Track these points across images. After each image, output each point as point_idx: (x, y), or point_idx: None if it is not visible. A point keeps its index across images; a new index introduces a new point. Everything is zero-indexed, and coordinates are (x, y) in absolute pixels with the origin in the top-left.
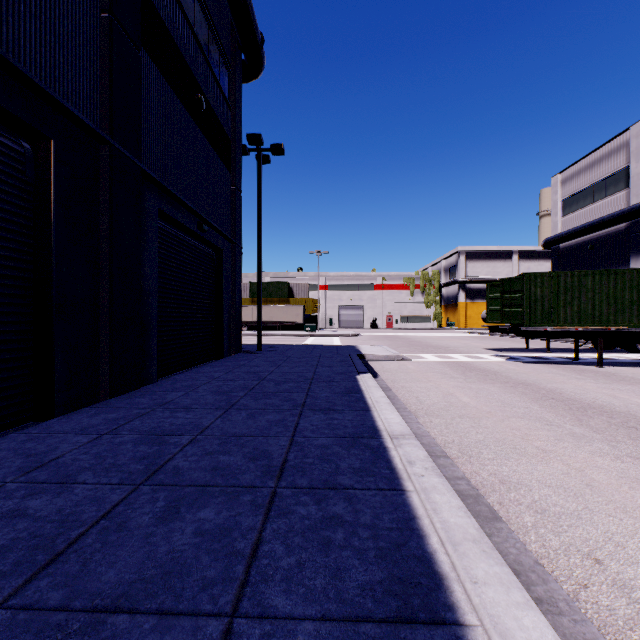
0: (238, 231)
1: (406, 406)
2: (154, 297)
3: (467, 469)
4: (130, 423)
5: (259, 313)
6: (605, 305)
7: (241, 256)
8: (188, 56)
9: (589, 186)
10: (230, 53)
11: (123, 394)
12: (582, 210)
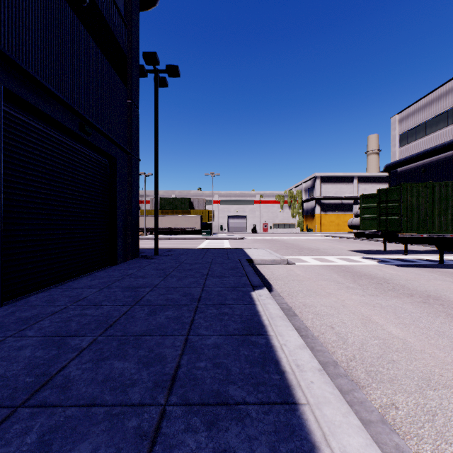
0: (134, 143)
1: (329, 351)
2: None
3: None
4: None
5: (156, 221)
6: None
7: (138, 167)
8: None
9: (422, 123)
10: None
11: None
12: (416, 142)
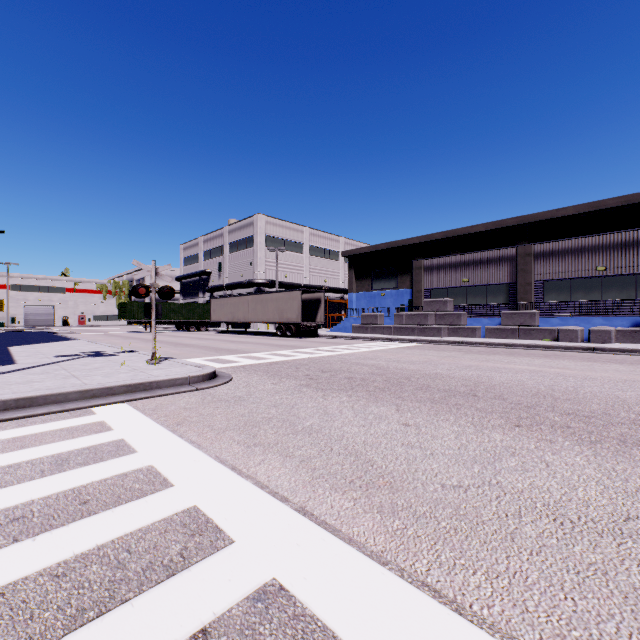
0: None
1: None
2: None
3: None
4: None
5: None
6: None
7: None
8: None
9: (191, 256)
10: None
11: None
12: (189, 266)
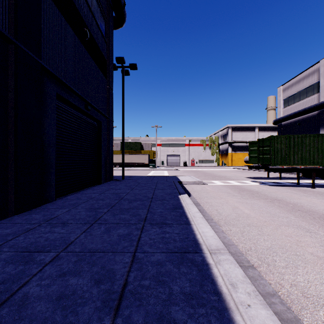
0: (110, 112)
1: (211, 217)
2: (53, 148)
3: (271, 279)
4: (15, 239)
5: (123, 158)
6: (316, 154)
7: (112, 126)
8: (78, 4)
9: (297, 92)
10: (106, 10)
11: (26, 211)
12: (294, 104)
